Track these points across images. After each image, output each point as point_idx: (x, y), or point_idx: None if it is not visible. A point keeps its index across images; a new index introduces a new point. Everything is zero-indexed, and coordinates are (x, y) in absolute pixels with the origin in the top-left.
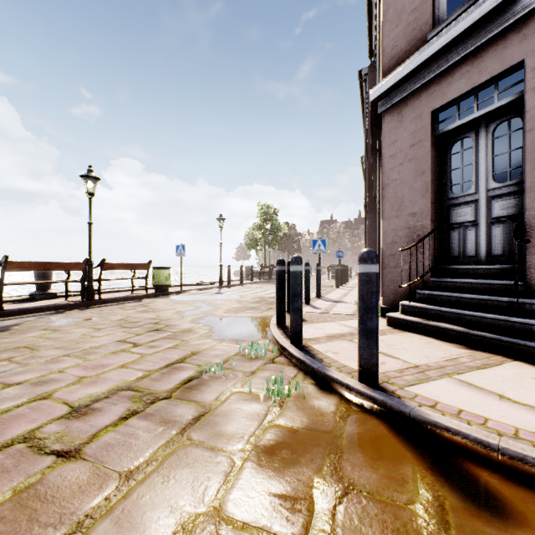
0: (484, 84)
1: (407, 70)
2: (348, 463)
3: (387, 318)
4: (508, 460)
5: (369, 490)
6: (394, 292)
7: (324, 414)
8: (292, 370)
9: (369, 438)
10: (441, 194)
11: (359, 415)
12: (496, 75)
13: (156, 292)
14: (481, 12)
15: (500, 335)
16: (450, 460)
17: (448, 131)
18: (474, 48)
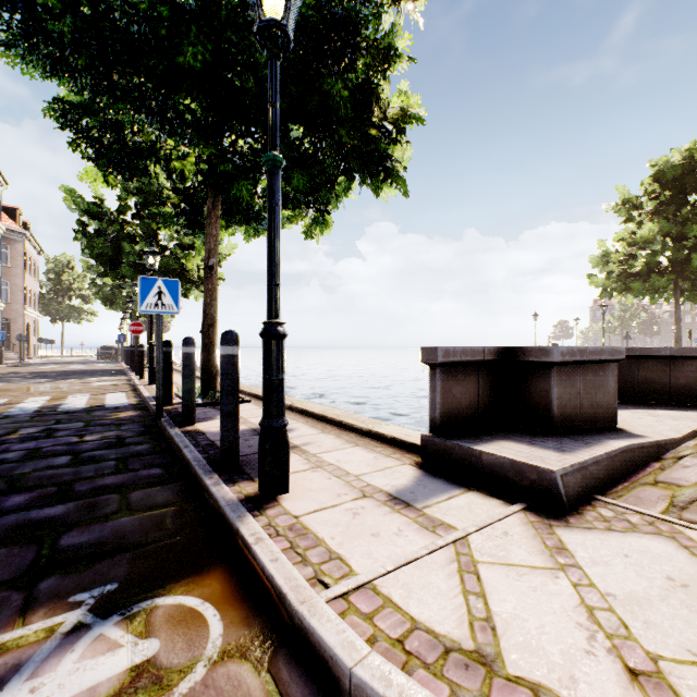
0: None
1: None
2: None
3: None
4: None
5: None
6: None
7: None
8: None
9: None
10: None
11: None
12: None
13: None
14: None
15: None
16: None
17: None
18: None
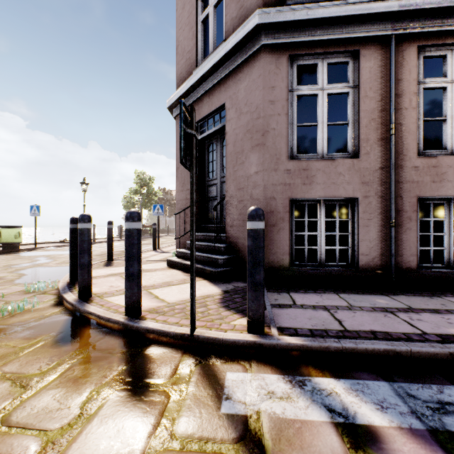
0: (215, 112)
1: (182, 92)
2: (10, 336)
3: (167, 260)
4: (105, 322)
5: (5, 345)
6: (181, 243)
7: (34, 317)
8: (51, 297)
9: (46, 324)
10: (204, 177)
11: (59, 315)
12: (218, 108)
13: (4, 249)
14: (207, 68)
15: (205, 266)
16: (80, 327)
17: (205, 137)
18: (209, 88)
